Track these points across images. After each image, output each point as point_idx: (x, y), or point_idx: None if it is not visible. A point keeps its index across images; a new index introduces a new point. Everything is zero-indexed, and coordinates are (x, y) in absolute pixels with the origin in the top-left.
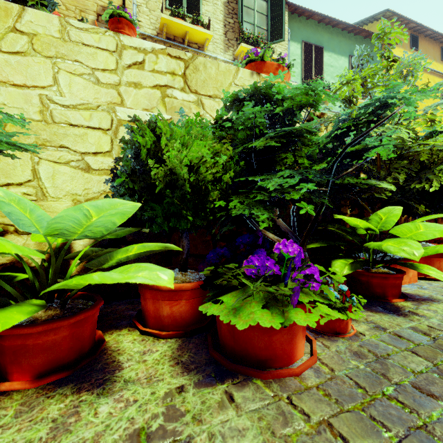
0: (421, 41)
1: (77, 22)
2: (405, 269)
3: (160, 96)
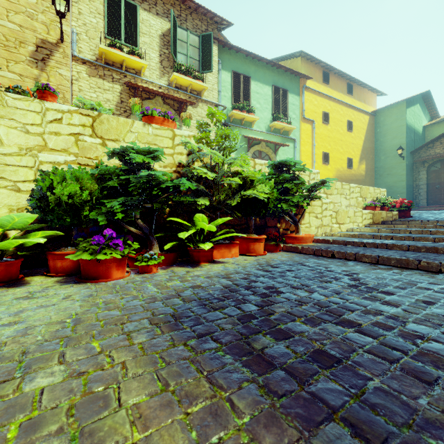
0: (332, 77)
1: (13, 94)
2: (229, 249)
3: (75, 140)
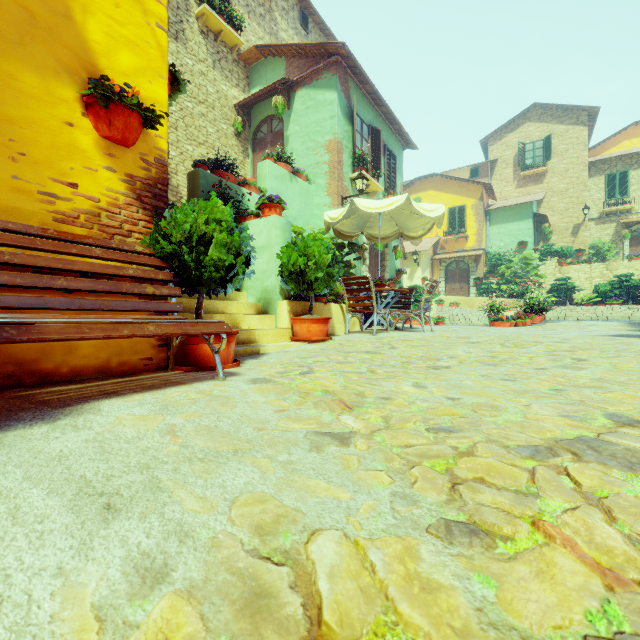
0: None
1: (582, 265)
2: None
3: (600, 273)
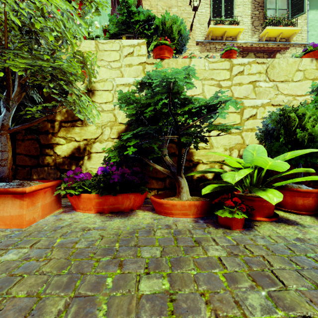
0: None
1: (212, 59)
2: None
3: (252, 87)
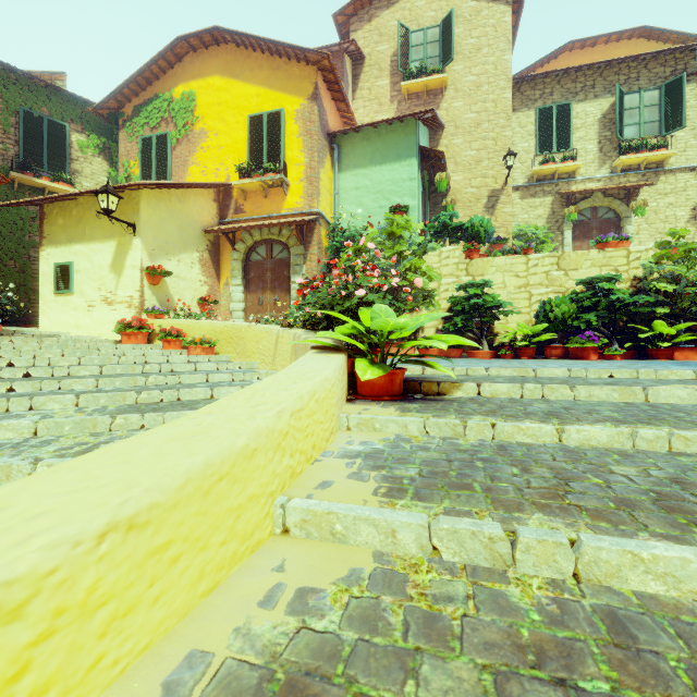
0: None
1: (511, 256)
2: (694, 352)
3: (545, 276)
